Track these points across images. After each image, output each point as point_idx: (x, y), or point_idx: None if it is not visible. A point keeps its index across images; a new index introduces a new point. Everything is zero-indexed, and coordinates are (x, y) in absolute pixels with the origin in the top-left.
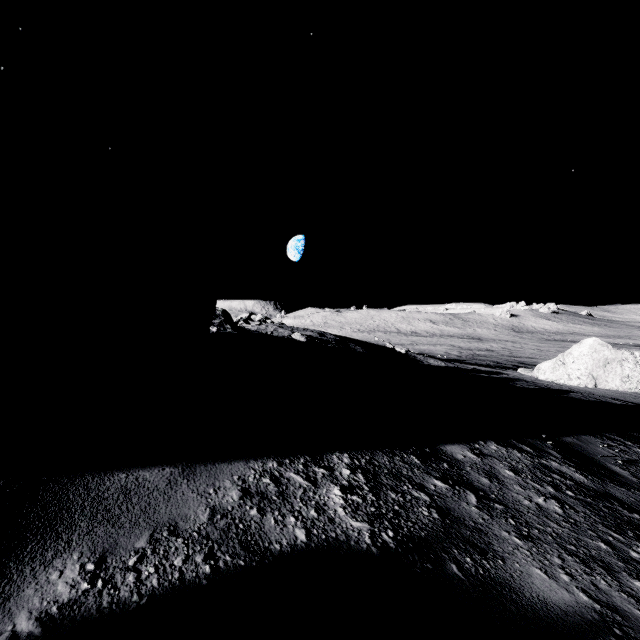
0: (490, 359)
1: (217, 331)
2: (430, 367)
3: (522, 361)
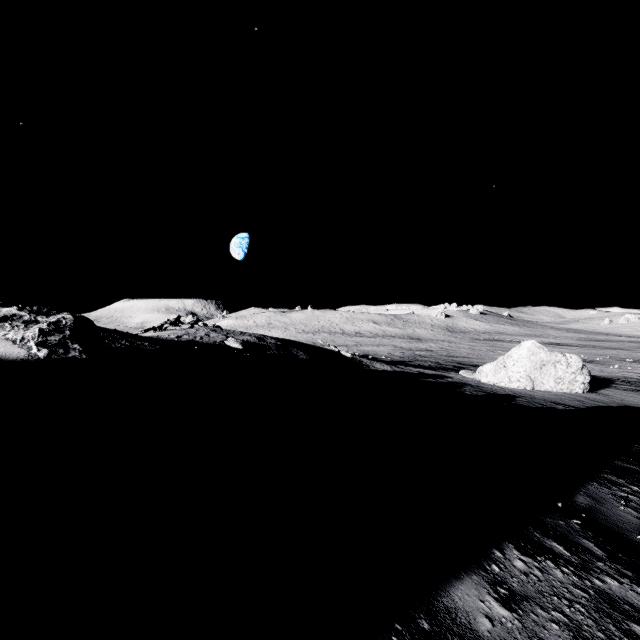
0: (431, 360)
1: (47, 356)
2: (377, 373)
3: (459, 361)
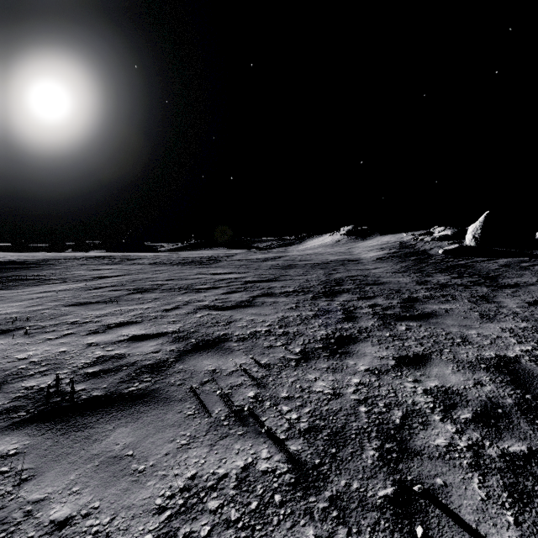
0: None
1: None
2: None
3: None
